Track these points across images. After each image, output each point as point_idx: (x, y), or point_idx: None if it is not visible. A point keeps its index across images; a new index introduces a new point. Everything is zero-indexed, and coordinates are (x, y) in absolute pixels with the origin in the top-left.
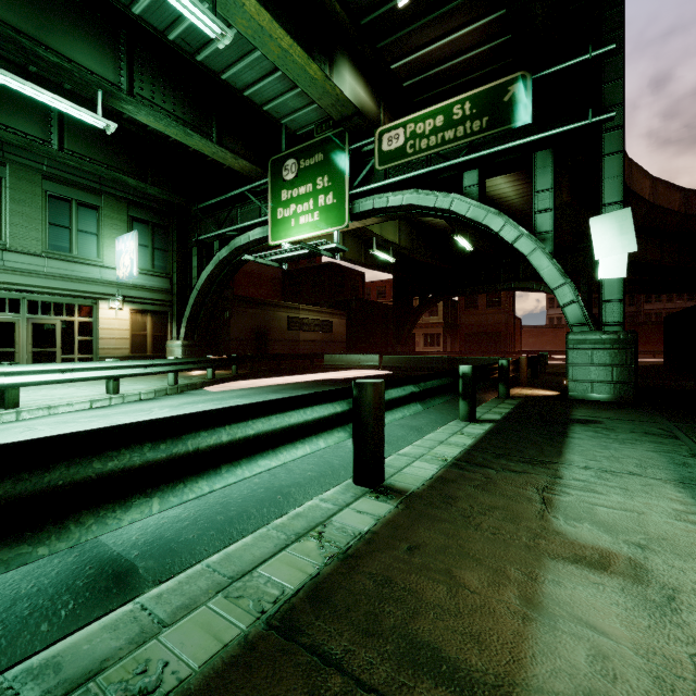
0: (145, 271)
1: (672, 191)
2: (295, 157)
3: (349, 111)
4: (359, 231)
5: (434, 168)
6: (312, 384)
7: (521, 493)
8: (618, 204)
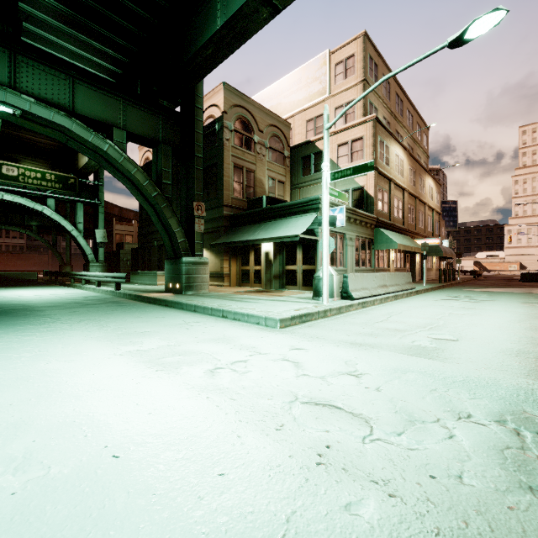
0: None
1: None
2: None
3: None
4: None
5: (35, 192)
6: None
7: None
8: (103, 228)
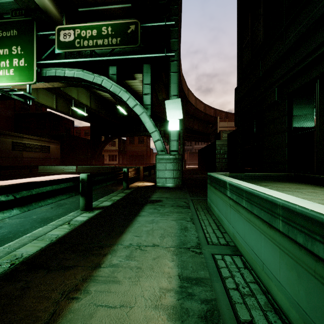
0: None
1: (201, 104)
2: None
3: (32, 4)
4: (62, 94)
5: (92, 59)
6: None
7: (38, 308)
8: (176, 96)
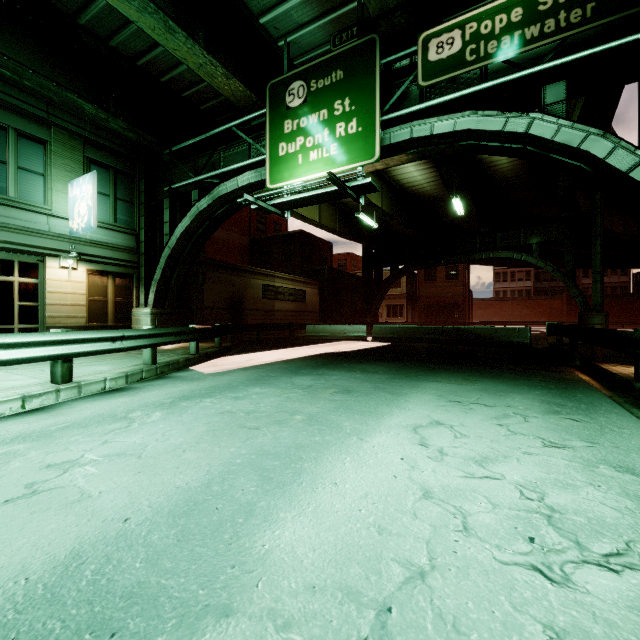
0: (105, 224)
1: None
2: (303, 77)
3: (393, 0)
4: None
5: (504, 79)
6: (325, 360)
7: None
8: None
